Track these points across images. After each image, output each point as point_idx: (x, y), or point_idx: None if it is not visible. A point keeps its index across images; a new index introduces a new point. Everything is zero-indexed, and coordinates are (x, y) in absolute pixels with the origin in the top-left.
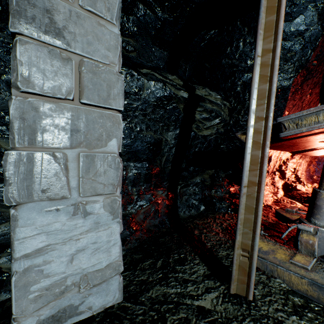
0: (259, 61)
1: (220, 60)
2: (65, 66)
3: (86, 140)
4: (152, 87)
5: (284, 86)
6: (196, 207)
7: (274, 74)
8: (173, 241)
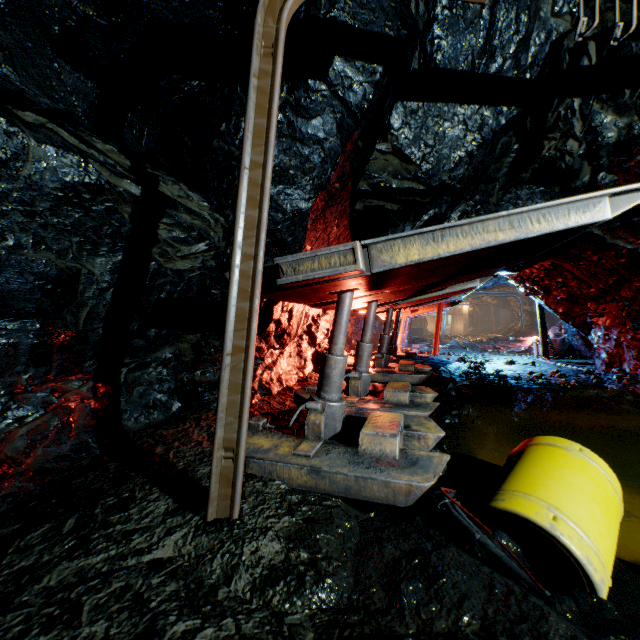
0: (248, 176)
1: (210, 139)
2: None
3: None
4: (52, 159)
5: (302, 210)
6: (163, 407)
7: (264, 200)
8: (108, 476)
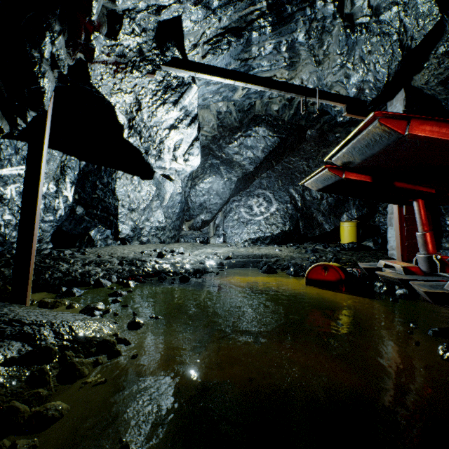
0: None
1: None
2: None
3: None
4: None
5: None
6: None
7: None
8: None
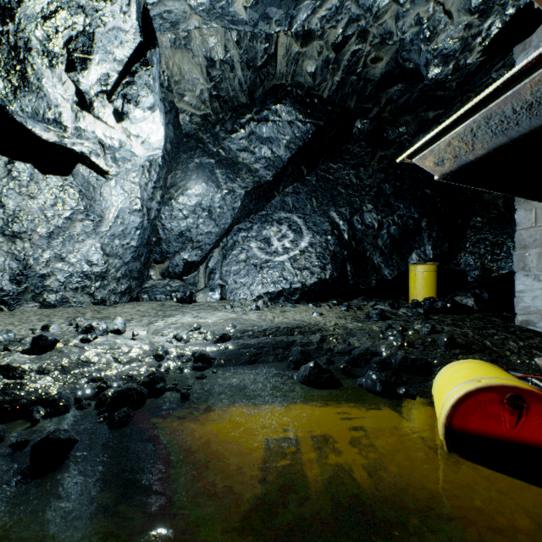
0: None
1: None
2: (529, 212)
3: (540, 244)
4: None
5: None
6: None
7: None
8: None
